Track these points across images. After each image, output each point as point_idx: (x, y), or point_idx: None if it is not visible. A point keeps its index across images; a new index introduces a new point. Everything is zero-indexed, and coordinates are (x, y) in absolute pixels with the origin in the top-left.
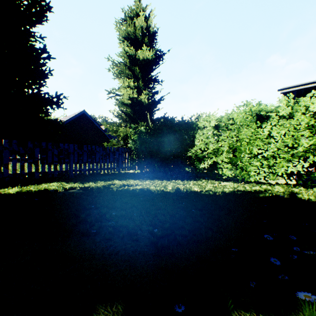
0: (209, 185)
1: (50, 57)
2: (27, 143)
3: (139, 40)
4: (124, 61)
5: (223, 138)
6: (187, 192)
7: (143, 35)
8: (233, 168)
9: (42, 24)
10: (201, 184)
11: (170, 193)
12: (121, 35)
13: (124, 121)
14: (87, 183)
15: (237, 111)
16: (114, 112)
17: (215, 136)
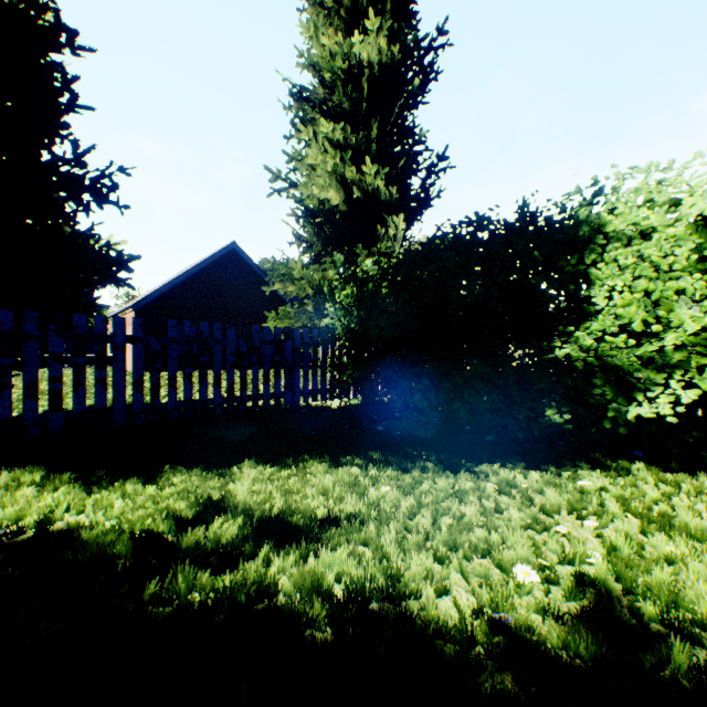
0: None
1: (59, 26)
2: None
3: (362, 7)
4: (319, 82)
5: None
6: None
7: None
8: None
9: None
10: (694, 529)
11: None
12: (310, 8)
13: (317, 253)
14: (111, 487)
15: None
16: None
17: None
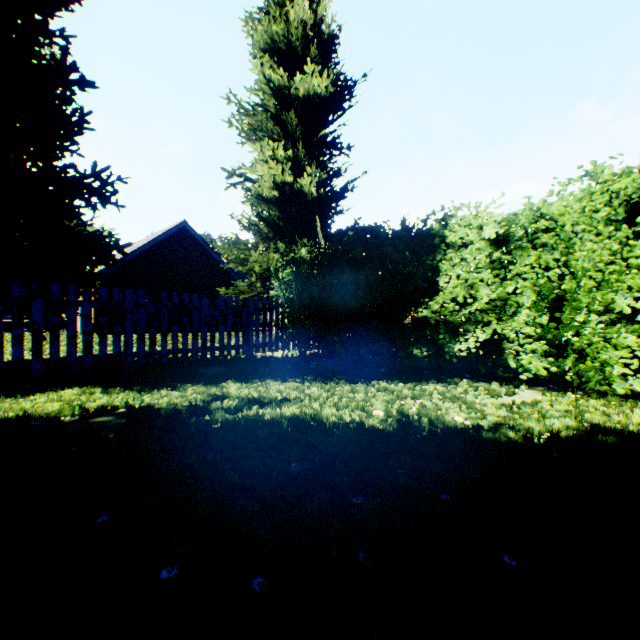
0: (487, 401)
1: (81, 79)
2: (9, 286)
3: (298, 51)
4: (264, 103)
5: (522, 269)
6: (436, 432)
7: (306, 41)
8: (550, 352)
9: (69, 10)
10: (466, 400)
11: (384, 437)
12: (258, 44)
13: (263, 238)
14: (153, 392)
15: (562, 196)
16: (242, 219)
17: (496, 264)
